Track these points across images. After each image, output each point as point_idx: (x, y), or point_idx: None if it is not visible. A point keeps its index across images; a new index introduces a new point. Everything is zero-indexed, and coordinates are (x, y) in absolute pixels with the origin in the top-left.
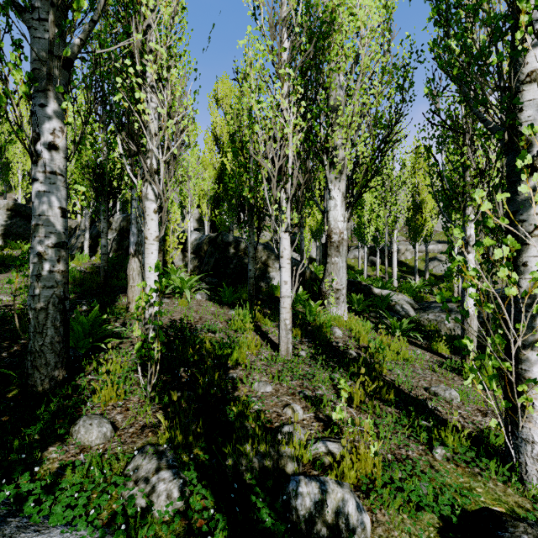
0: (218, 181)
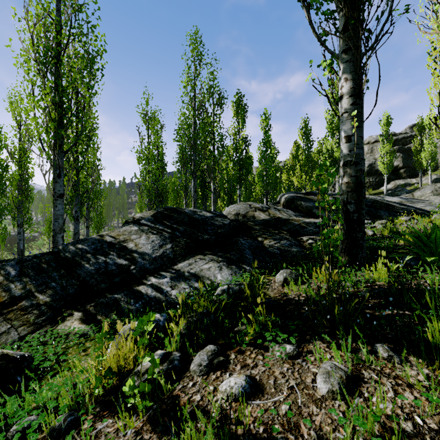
0: None
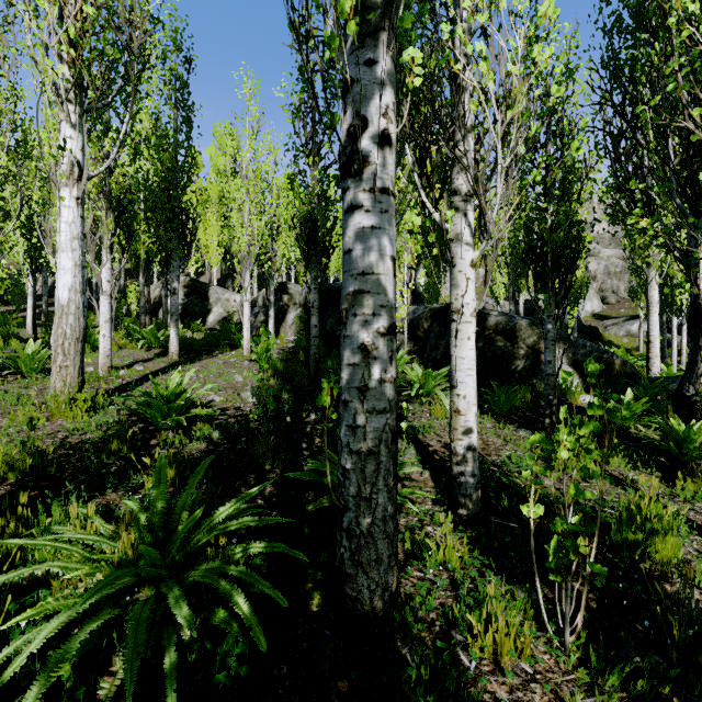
0: None
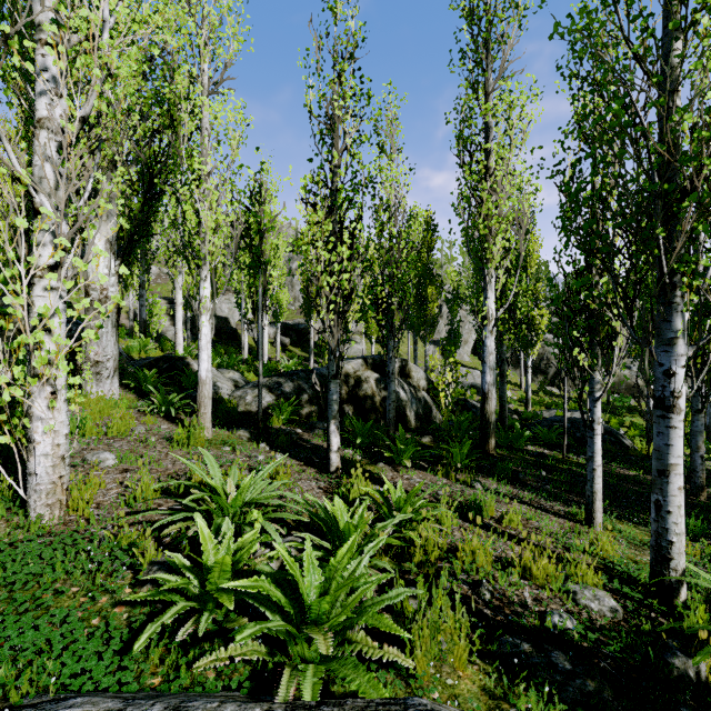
0: (27, 206)
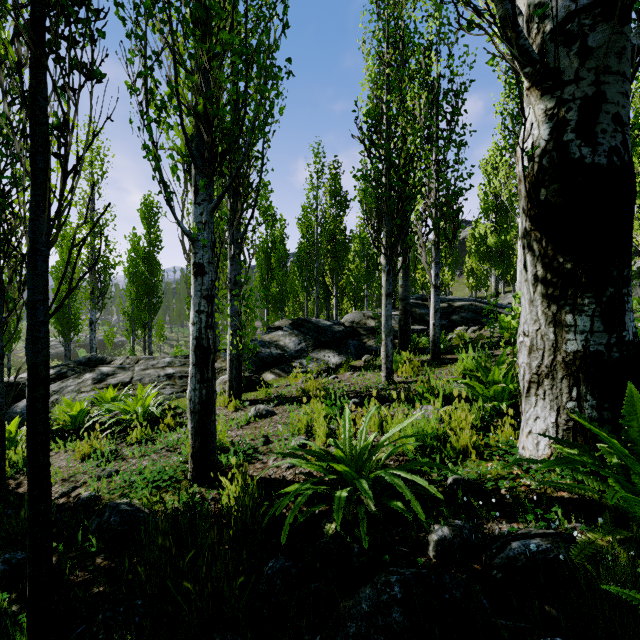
0: None
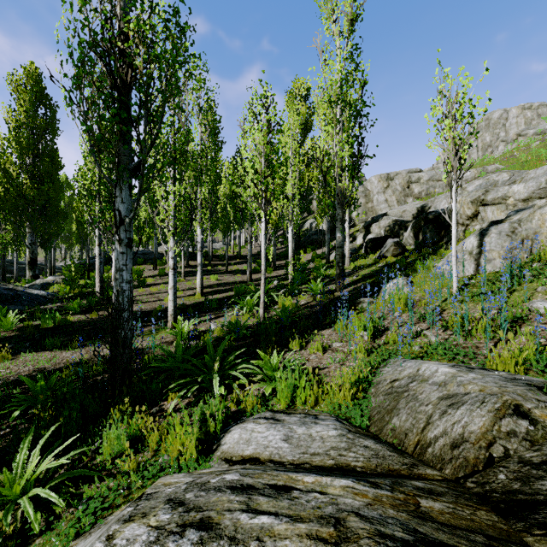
0: None
